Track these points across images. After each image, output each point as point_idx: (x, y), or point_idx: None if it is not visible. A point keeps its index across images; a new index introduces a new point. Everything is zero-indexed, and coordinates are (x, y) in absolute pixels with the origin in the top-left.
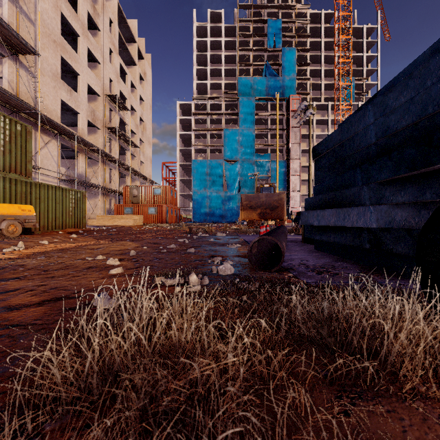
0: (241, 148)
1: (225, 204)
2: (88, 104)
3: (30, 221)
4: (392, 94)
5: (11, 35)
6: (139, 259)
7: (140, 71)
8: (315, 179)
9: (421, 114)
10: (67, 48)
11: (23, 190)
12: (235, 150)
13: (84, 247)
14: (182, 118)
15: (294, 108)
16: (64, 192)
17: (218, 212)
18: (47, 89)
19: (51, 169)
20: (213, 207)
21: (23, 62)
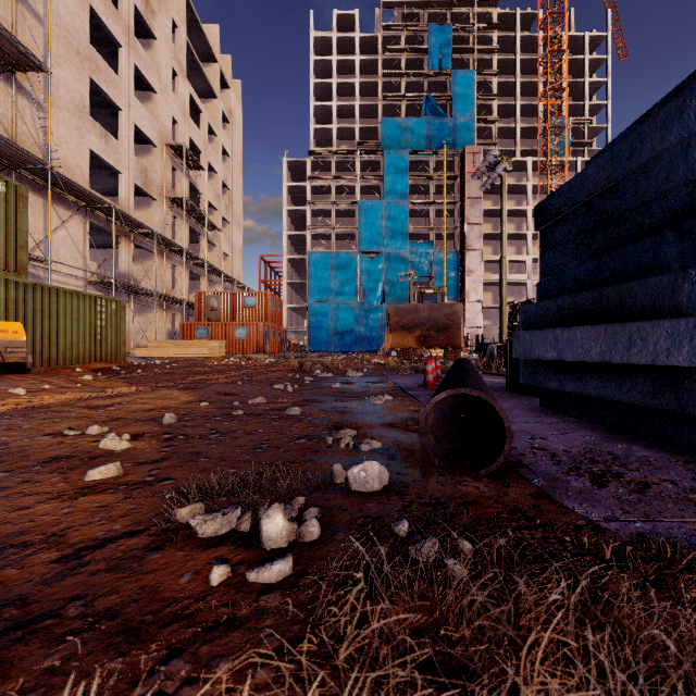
0: (386, 232)
1: (360, 323)
2: (136, 158)
3: (16, 351)
4: None
5: None
6: (177, 434)
7: (223, 108)
8: (541, 268)
9: None
10: (99, 65)
11: (11, 296)
12: (377, 235)
13: (81, 402)
14: (291, 185)
15: (472, 167)
16: (86, 300)
17: (350, 336)
18: (66, 132)
19: (73, 264)
20: (341, 328)
21: (23, 86)
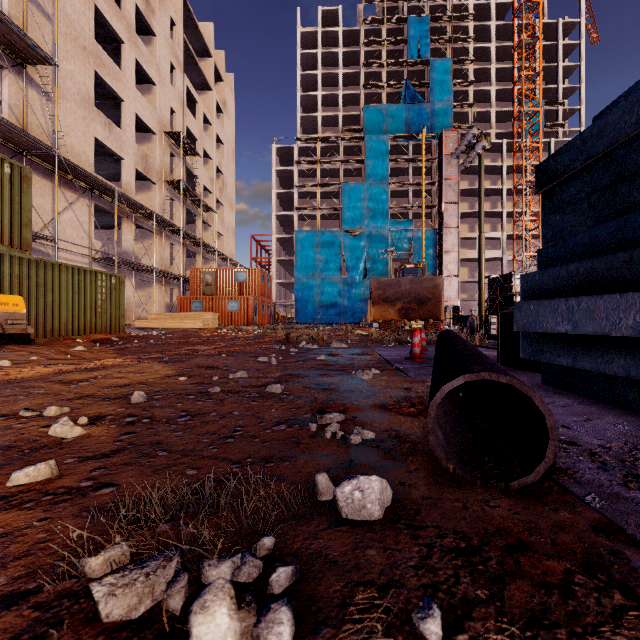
0: (368, 211)
1: (343, 296)
2: (137, 145)
3: (16, 323)
4: None
5: (11, 32)
6: (142, 417)
7: (217, 99)
8: (543, 233)
9: None
10: (103, 59)
11: (15, 271)
12: (359, 215)
13: (56, 376)
14: (280, 169)
15: (449, 149)
16: (87, 275)
17: (334, 309)
18: (73, 121)
19: (79, 243)
20: (326, 302)
21: (33, 78)
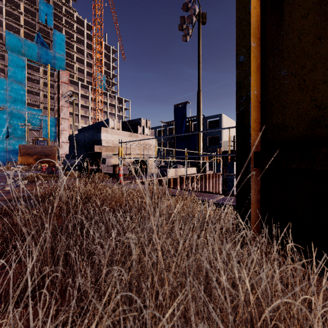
0: (10, 98)
1: None
2: None
3: None
4: (85, 133)
5: None
6: None
7: None
8: (69, 148)
9: (89, 140)
10: None
11: None
12: (2, 98)
13: None
14: None
15: (64, 80)
16: None
17: None
18: None
19: None
20: None
21: None
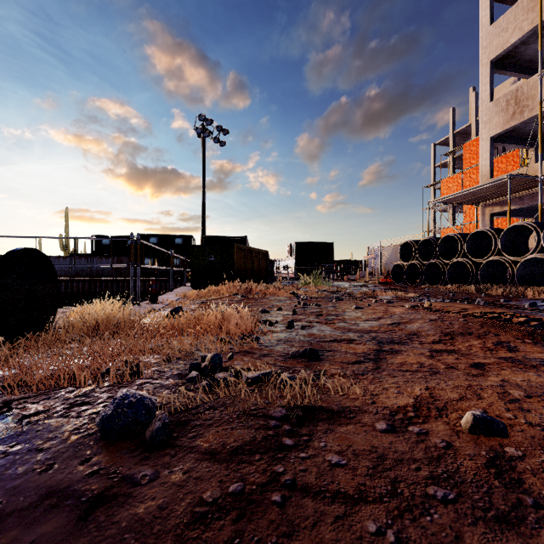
0: None
1: None
2: None
3: None
4: None
5: None
6: None
7: None
8: None
9: None
10: None
11: None
12: None
13: None
14: None
15: None
16: None
17: None
18: None
19: None
20: None
21: None
